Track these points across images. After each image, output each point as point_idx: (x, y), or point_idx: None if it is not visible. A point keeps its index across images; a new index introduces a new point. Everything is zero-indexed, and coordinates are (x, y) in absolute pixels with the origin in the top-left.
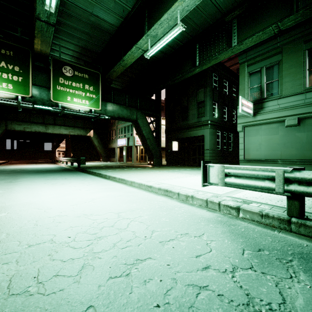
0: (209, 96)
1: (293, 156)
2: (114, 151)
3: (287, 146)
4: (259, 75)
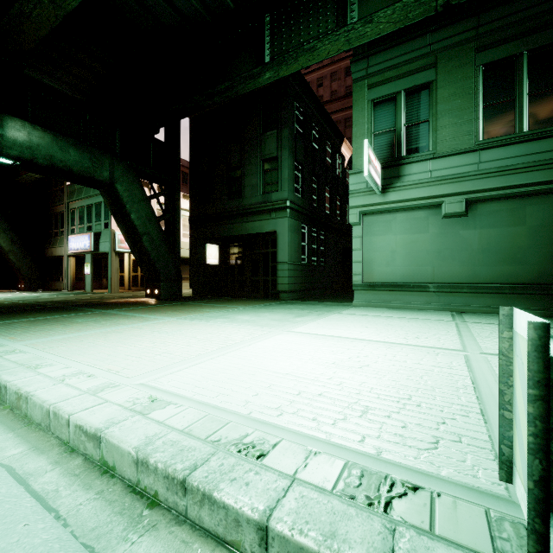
0: (289, 148)
1: (456, 276)
2: (60, 266)
3: (445, 255)
4: (393, 108)
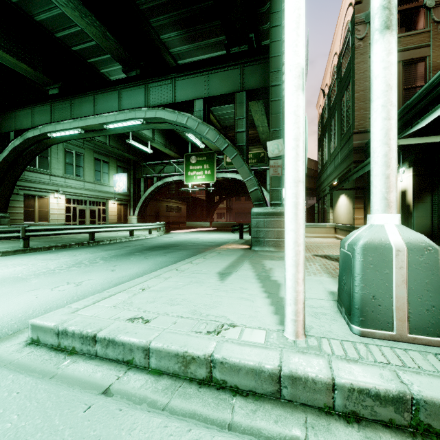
0: None
1: None
2: None
3: None
4: None
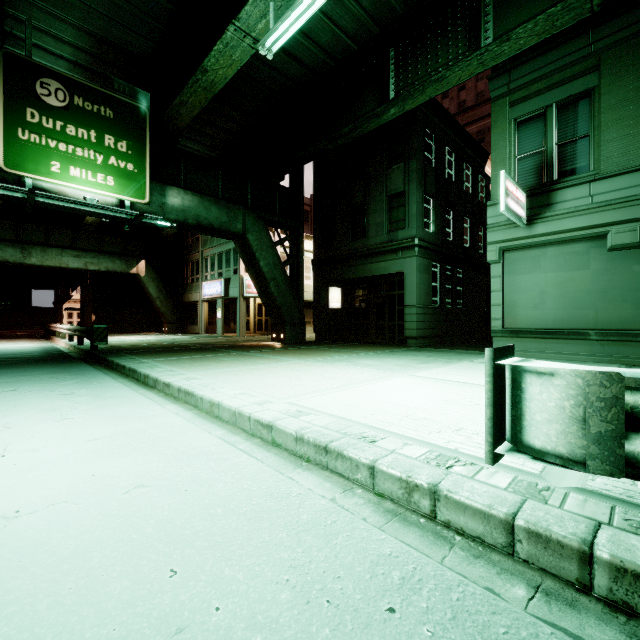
0: (417, 180)
1: (627, 321)
2: (196, 310)
3: (612, 296)
4: (541, 125)
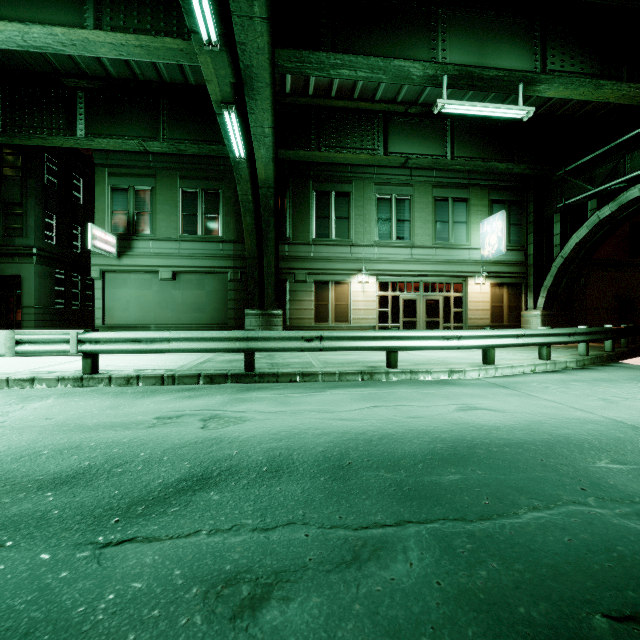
0: (36, 198)
1: (169, 320)
2: None
3: (163, 306)
4: (127, 196)
